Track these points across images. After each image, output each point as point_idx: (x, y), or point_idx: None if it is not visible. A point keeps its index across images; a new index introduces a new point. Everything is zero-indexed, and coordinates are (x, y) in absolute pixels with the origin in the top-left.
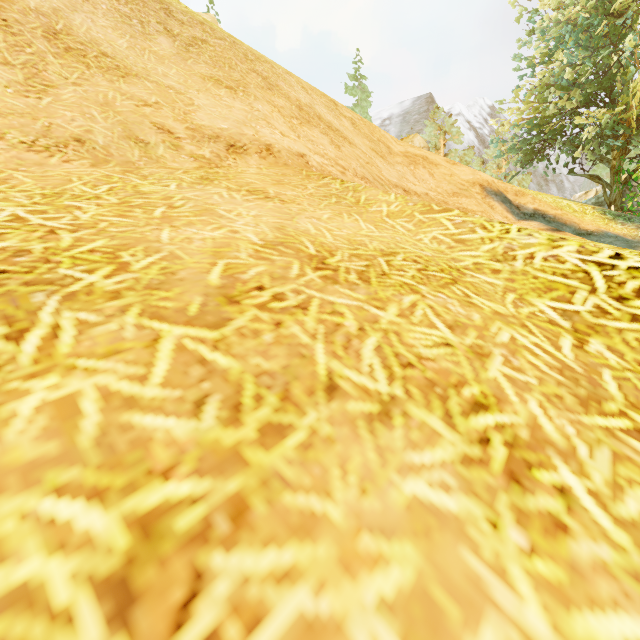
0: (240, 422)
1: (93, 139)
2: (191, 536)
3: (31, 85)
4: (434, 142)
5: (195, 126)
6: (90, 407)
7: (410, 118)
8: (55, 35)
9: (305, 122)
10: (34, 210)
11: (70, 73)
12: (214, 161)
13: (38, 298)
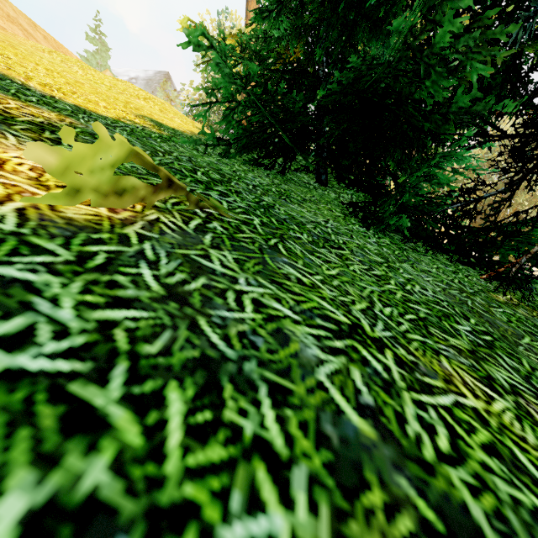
0: None
1: None
2: None
3: None
4: None
5: None
6: None
7: (152, 84)
8: None
9: (10, 22)
10: None
11: None
12: None
13: None
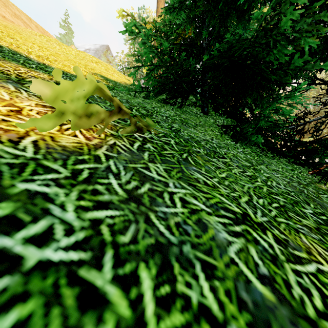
0: None
1: None
2: None
3: None
4: None
5: None
6: None
7: (98, 53)
8: None
9: (16, 18)
10: None
11: None
12: None
13: None
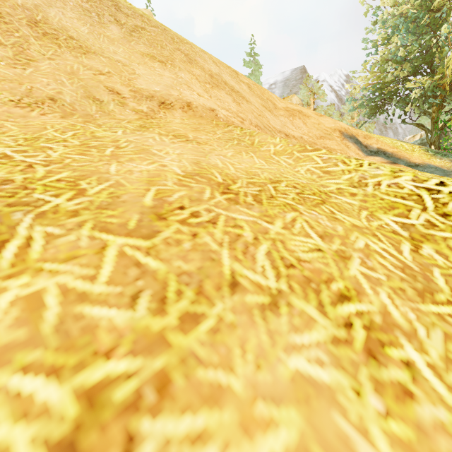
0: (165, 312)
1: (62, 98)
2: (126, 405)
3: (18, 59)
4: (306, 100)
5: (136, 89)
6: (52, 301)
7: (289, 83)
8: (36, 24)
9: (215, 86)
10: (18, 150)
11: (46, 51)
12: (150, 114)
13: (17, 216)
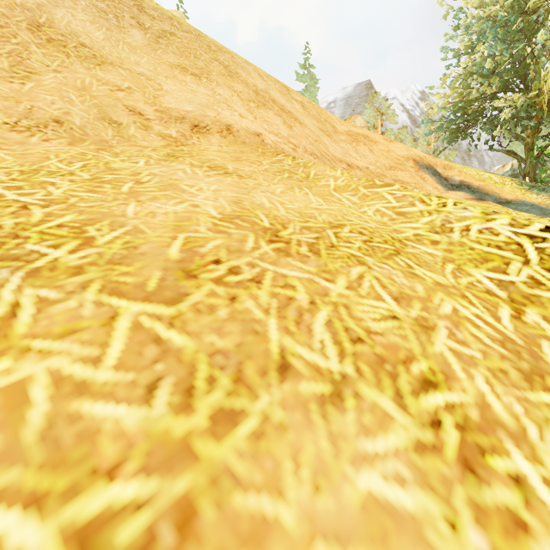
0: (192, 408)
1: (71, 120)
2: None
3: (15, 72)
4: (373, 122)
5: (163, 108)
6: (39, 394)
7: (352, 101)
8: (38, 27)
9: (261, 105)
10: (11, 186)
11: (51, 61)
12: (180, 140)
13: (2, 275)
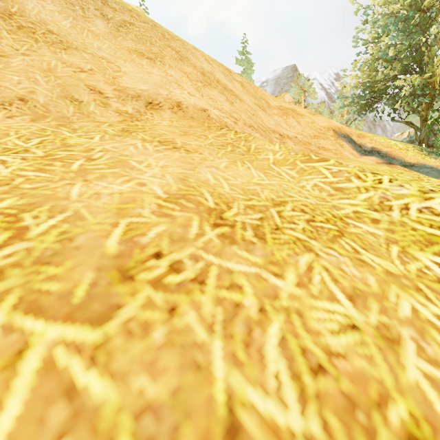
0: None
1: (35, 98)
2: None
3: None
4: (297, 98)
5: (121, 88)
6: None
7: (281, 81)
8: (10, 16)
9: (207, 84)
10: None
11: (20, 46)
12: (135, 115)
13: None
